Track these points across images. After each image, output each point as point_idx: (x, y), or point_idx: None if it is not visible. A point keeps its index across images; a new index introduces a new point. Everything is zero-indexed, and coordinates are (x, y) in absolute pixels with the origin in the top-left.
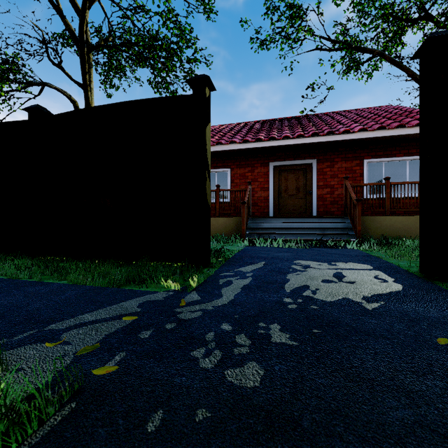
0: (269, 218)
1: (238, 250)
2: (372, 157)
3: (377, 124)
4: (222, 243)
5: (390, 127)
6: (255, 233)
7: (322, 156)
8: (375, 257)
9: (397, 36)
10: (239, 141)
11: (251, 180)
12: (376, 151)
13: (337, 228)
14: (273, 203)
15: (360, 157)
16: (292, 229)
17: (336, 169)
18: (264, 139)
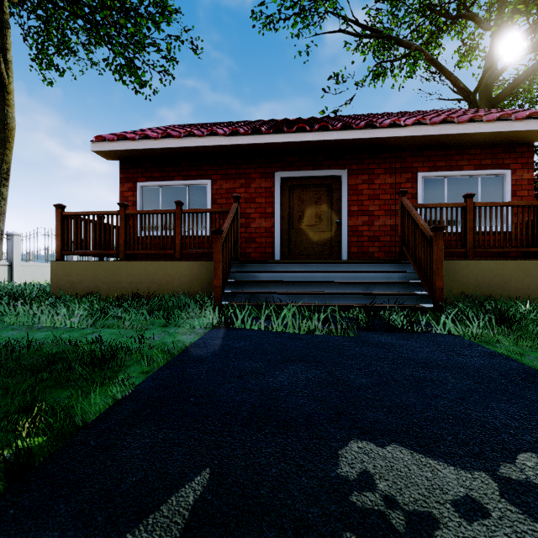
0: (270, 263)
1: (173, 354)
2: (430, 170)
3: (439, 116)
4: (162, 320)
5: (460, 120)
6: (243, 292)
7: (356, 165)
8: None
9: (434, 36)
10: (223, 132)
11: (245, 201)
12: (436, 160)
13: (393, 282)
14: (280, 238)
15: (413, 169)
16: (312, 284)
17: (377, 185)
18: (265, 130)
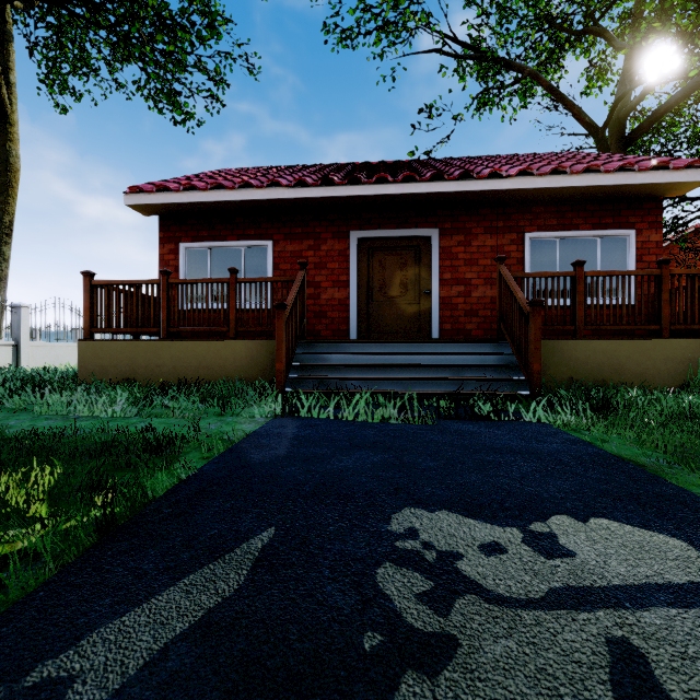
0: (343, 343)
1: (233, 442)
2: (539, 229)
3: (549, 165)
4: (217, 409)
5: (573, 170)
6: (310, 378)
7: (449, 223)
8: (641, 472)
9: (554, 56)
10: (287, 182)
11: (314, 266)
12: (546, 218)
13: (486, 366)
14: (357, 312)
15: (518, 228)
16: (392, 367)
17: (475, 248)
18: (338, 181)
